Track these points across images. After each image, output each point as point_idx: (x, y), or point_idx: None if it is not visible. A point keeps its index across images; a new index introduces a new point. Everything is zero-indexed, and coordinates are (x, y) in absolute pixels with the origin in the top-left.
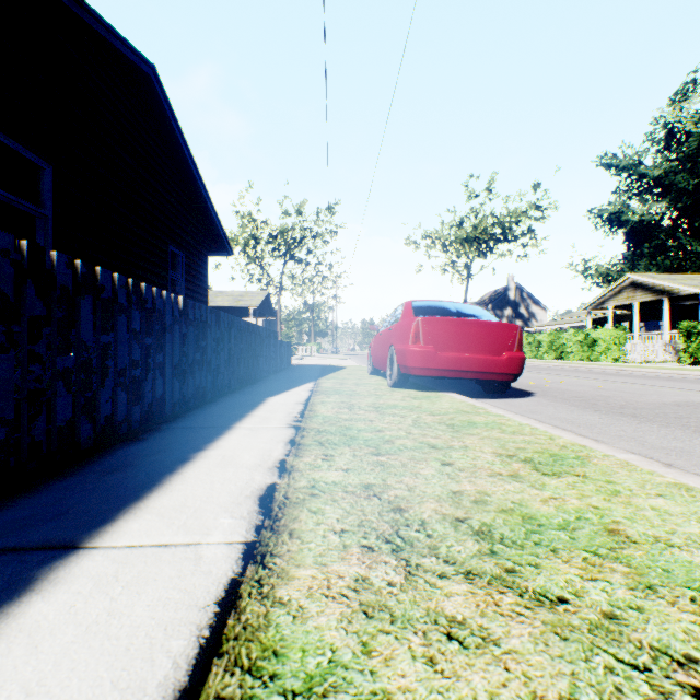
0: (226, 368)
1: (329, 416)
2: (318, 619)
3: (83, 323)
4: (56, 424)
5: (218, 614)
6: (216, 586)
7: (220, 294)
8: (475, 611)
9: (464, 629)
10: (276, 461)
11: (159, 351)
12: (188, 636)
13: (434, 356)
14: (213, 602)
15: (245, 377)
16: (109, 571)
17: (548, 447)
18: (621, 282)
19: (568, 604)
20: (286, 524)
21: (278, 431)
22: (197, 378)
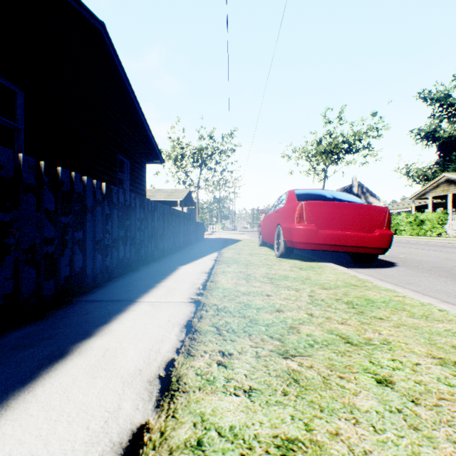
0: (150, 242)
1: (228, 288)
2: None
3: None
4: None
5: None
6: None
7: (158, 191)
8: None
9: None
10: (162, 363)
11: (78, 229)
12: None
13: (316, 233)
14: None
15: (167, 248)
16: None
17: None
18: (438, 179)
19: None
20: None
21: (178, 308)
22: (121, 251)
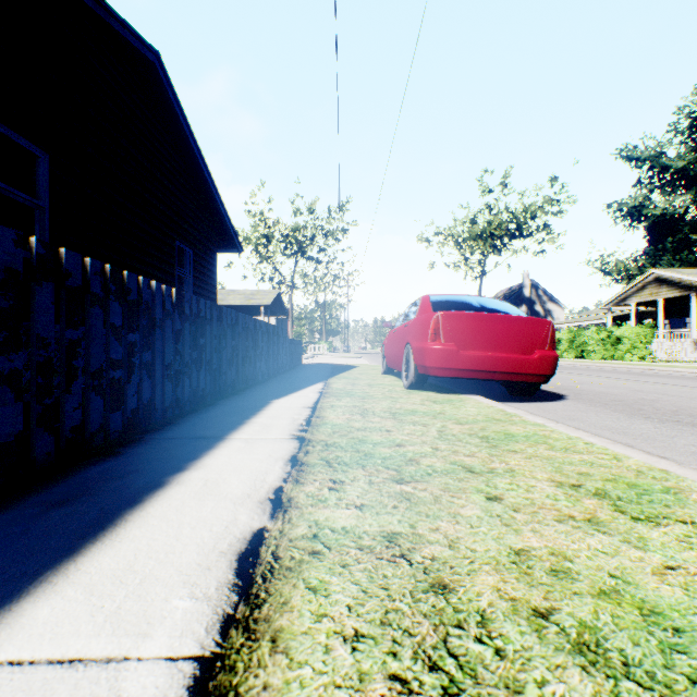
0: (230, 367)
1: (339, 424)
2: None
3: (40, 314)
4: None
5: None
6: None
7: (232, 293)
8: None
9: None
10: (270, 489)
11: (146, 349)
12: None
13: (456, 354)
14: None
15: (251, 377)
16: None
17: (619, 473)
18: (645, 278)
19: None
20: (268, 616)
21: (278, 444)
22: (194, 379)
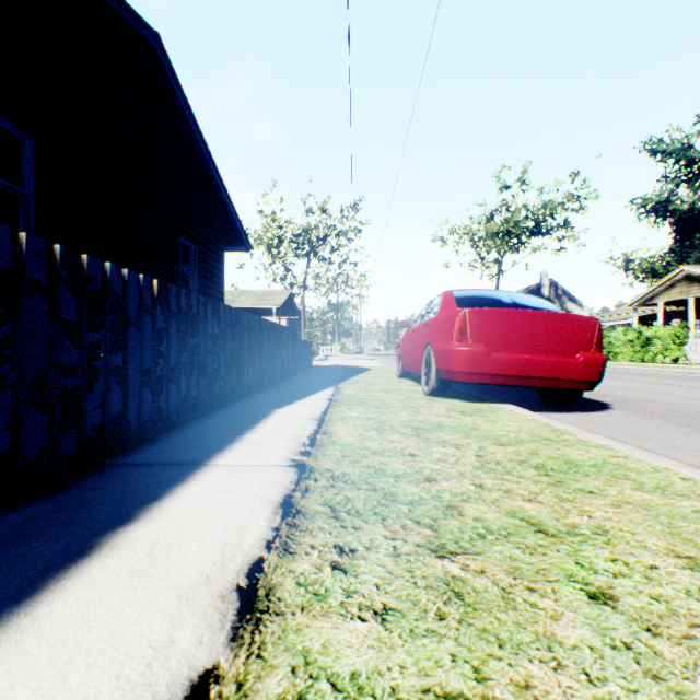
0: (229, 371)
1: (350, 443)
2: None
3: None
4: None
5: None
6: None
7: (243, 294)
8: None
9: None
10: (242, 565)
11: (115, 351)
12: None
13: (486, 357)
14: None
15: (255, 382)
16: None
17: None
18: (674, 275)
19: None
20: None
21: (270, 475)
22: (183, 386)
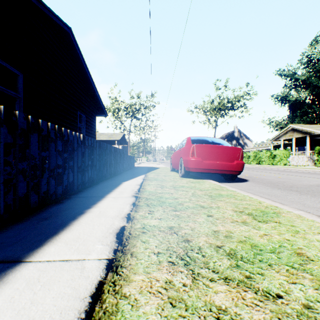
0: (104, 168)
1: (152, 191)
2: (145, 307)
3: (32, 146)
4: (18, 196)
5: (90, 303)
6: (90, 285)
7: (102, 134)
8: (231, 303)
9: (226, 315)
10: (125, 214)
11: (71, 160)
12: (73, 317)
13: (201, 162)
14: (88, 295)
15: (113, 172)
16: (35, 276)
17: (259, 207)
18: (287, 128)
19: (282, 298)
20: (129, 248)
21: (127, 198)
22: (89, 173)
